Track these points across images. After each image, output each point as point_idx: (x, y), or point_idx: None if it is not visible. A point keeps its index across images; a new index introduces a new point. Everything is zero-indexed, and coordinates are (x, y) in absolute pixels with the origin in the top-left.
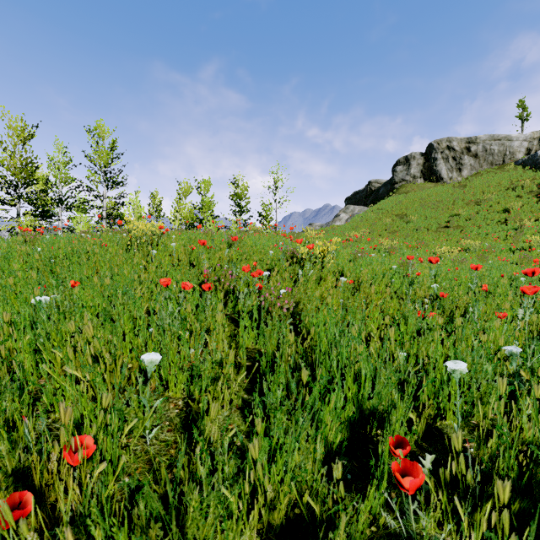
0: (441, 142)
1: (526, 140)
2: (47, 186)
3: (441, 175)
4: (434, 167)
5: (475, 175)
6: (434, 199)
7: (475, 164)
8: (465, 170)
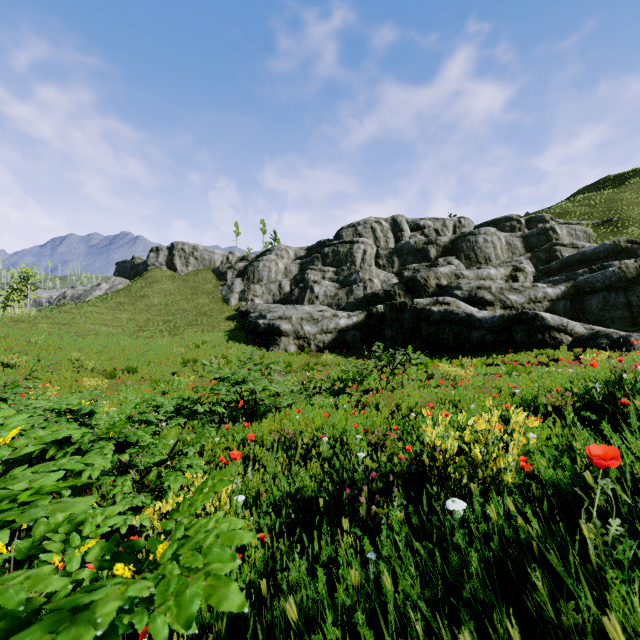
0: (179, 244)
1: (222, 255)
2: None
3: (177, 267)
4: (174, 261)
5: (195, 271)
6: (160, 288)
7: (196, 264)
8: (190, 267)
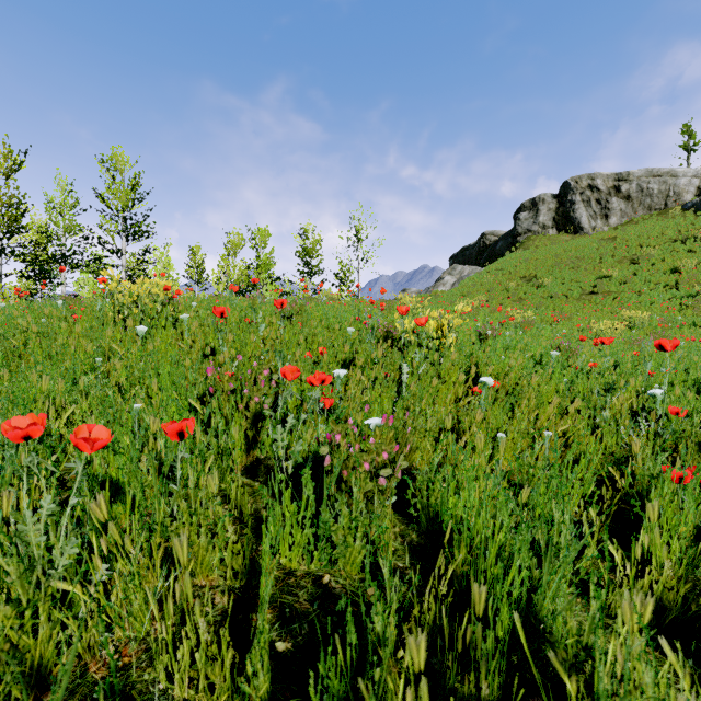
0: (581, 179)
1: (696, 176)
2: (47, 238)
3: (581, 224)
4: (572, 213)
5: (627, 223)
6: (573, 256)
7: (627, 208)
8: (613, 217)
